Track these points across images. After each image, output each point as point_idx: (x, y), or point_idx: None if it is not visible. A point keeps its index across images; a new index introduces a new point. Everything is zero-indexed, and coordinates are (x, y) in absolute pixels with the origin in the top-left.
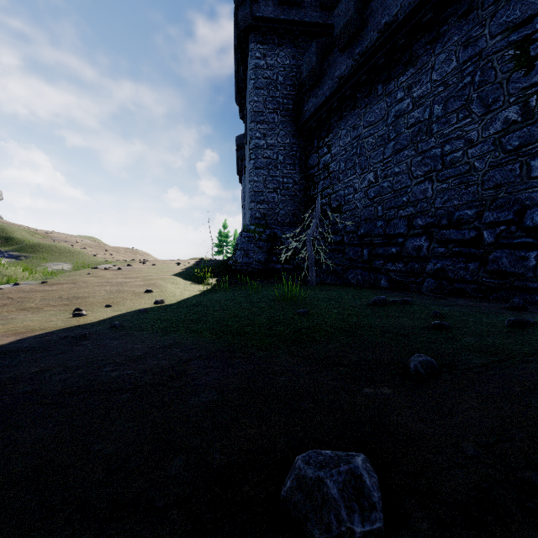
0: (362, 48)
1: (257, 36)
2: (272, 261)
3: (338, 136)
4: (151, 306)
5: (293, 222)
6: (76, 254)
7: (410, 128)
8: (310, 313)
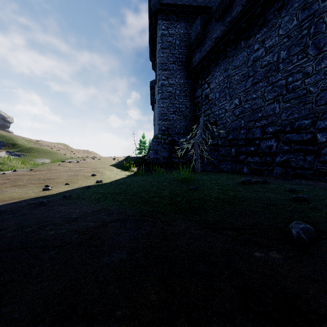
0: (231, 18)
1: (163, 16)
2: (172, 157)
3: (214, 76)
4: (94, 184)
5: (185, 132)
6: (54, 153)
7: (264, 67)
8: (199, 189)
